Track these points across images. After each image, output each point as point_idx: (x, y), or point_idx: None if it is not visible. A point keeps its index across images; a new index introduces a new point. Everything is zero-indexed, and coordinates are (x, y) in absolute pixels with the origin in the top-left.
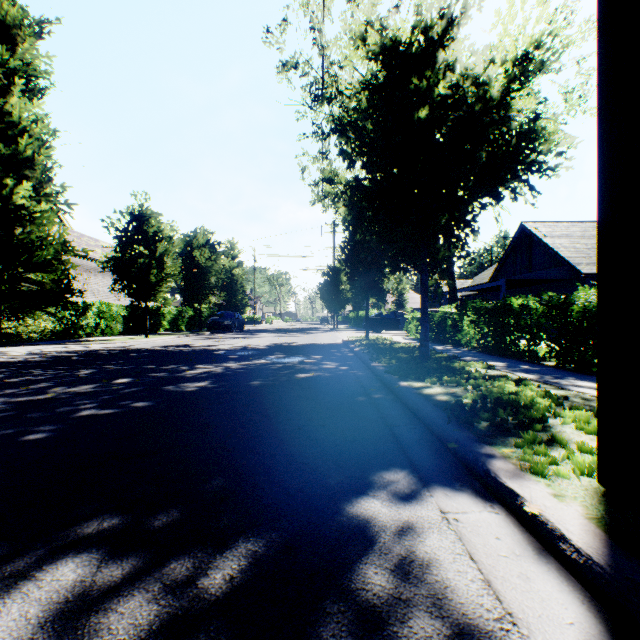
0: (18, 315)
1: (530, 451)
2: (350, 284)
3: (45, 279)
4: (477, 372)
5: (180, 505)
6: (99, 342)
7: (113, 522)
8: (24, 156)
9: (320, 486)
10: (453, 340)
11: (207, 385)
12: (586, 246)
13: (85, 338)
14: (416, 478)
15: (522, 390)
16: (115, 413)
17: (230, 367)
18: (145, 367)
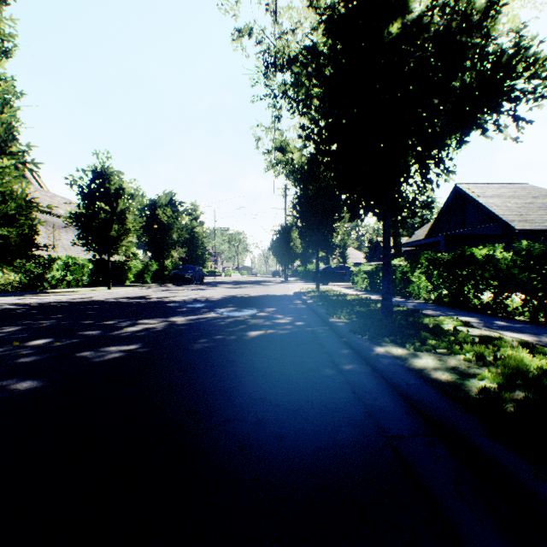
0: None
1: None
2: (301, 239)
3: (12, 234)
4: (460, 332)
5: None
6: (59, 294)
7: None
8: None
9: None
10: (403, 292)
11: (136, 349)
12: (517, 205)
13: (50, 290)
14: None
15: None
16: None
17: (175, 322)
18: (82, 322)
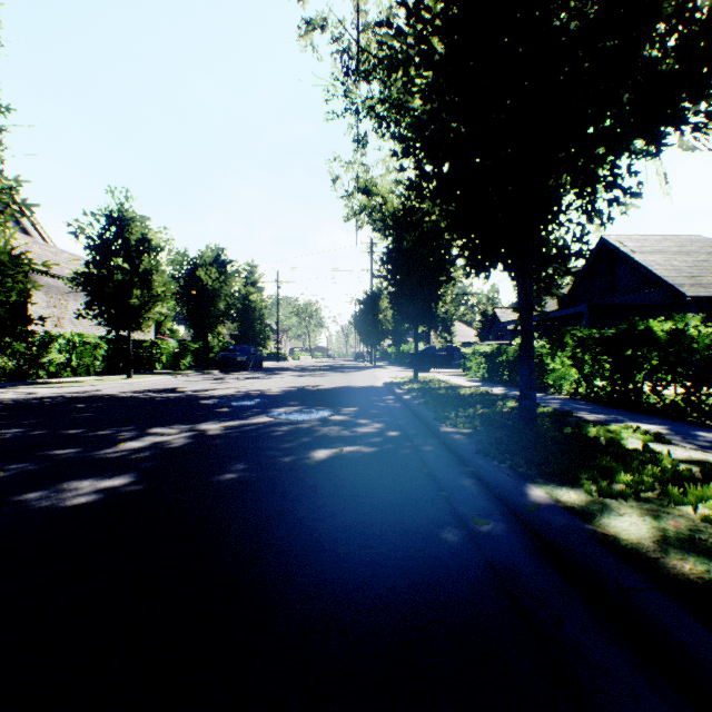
0: None
1: None
2: (393, 309)
3: None
4: (662, 456)
5: None
6: (56, 385)
7: None
8: None
9: None
10: (539, 383)
11: (121, 487)
12: (686, 263)
13: (48, 379)
14: None
15: None
16: None
17: (204, 433)
18: (62, 433)
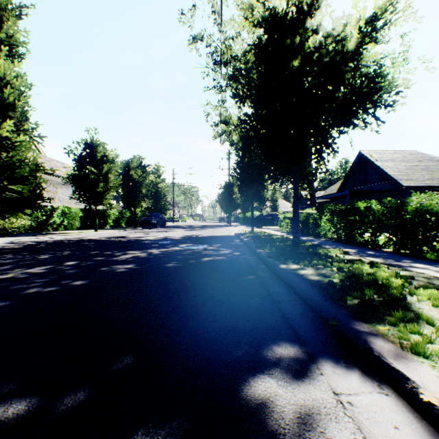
0: (4, 215)
1: (405, 330)
2: (240, 193)
3: (24, 190)
4: (337, 257)
5: (88, 386)
6: (61, 234)
7: (18, 408)
8: (8, 102)
9: (220, 363)
10: (314, 233)
11: (133, 267)
12: (405, 167)
13: (52, 232)
14: (305, 354)
15: (377, 271)
16: (56, 290)
17: (153, 253)
18: (90, 253)
